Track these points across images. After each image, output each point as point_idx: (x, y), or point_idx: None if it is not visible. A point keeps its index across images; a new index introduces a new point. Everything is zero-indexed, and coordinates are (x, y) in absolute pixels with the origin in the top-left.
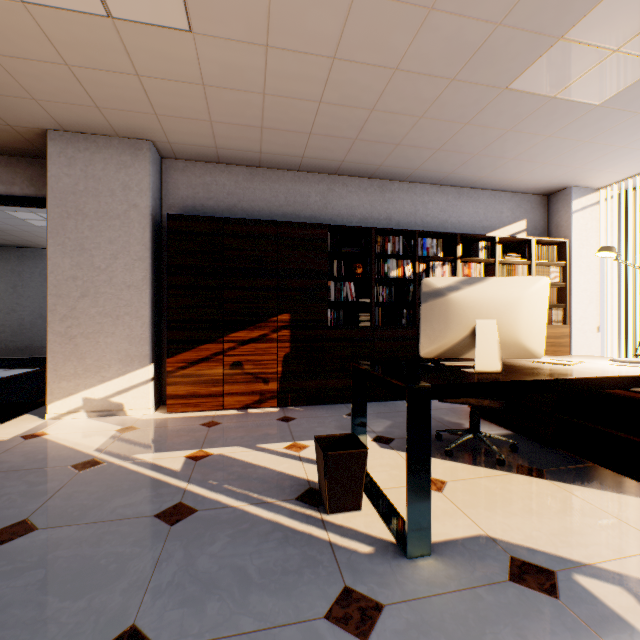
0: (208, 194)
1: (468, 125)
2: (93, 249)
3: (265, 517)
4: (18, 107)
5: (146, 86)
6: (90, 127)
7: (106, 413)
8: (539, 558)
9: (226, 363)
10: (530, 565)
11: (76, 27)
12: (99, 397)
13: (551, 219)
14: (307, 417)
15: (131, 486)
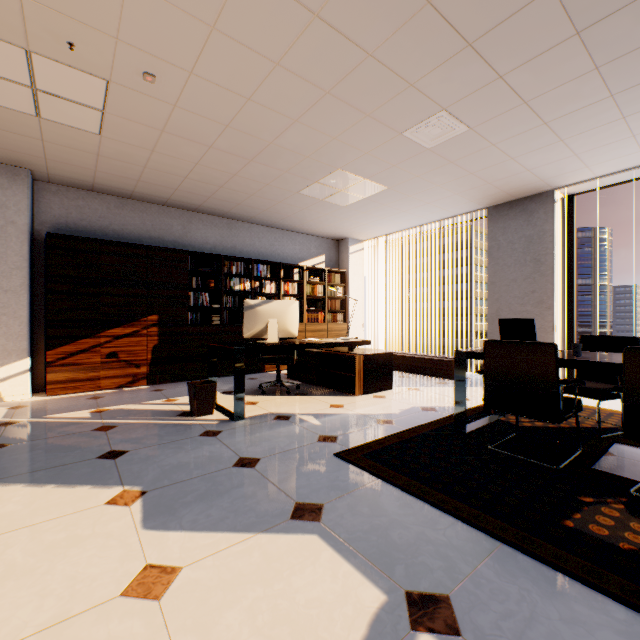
0: (81, 215)
1: (281, 203)
2: None
3: (162, 422)
4: None
5: (47, 145)
6: None
7: None
8: (288, 414)
9: (103, 353)
10: (283, 416)
11: (4, 113)
12: None
13: (340, 256)
14: (174, 388)
15: (61, 426)
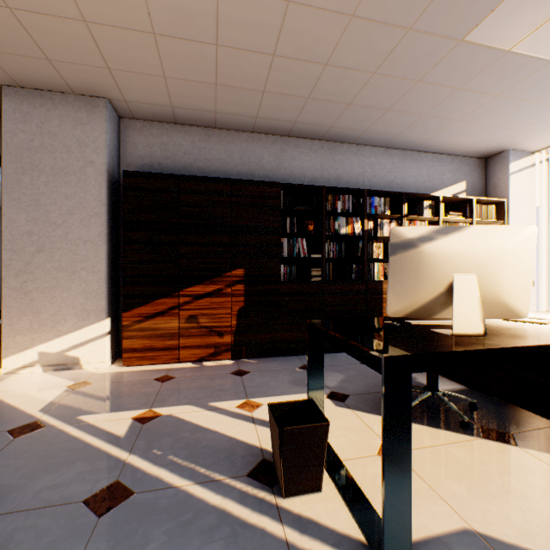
0: (165, 153)
1: (419, 83)
2: (49, 205)
3: (211, 503)
4: None
5: (95, 35)
6: (44, 83)
7: (62, 367)
8: None
9: (182, 317)
10: None
11: None
12: (55, 351)
13: (489, 181)
14: (261, 370)
15: (66, 458)
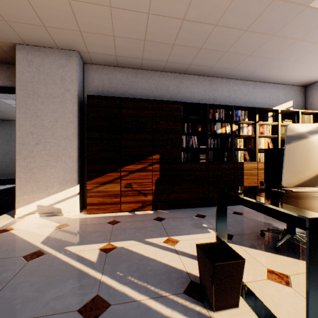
0: (111, 85)
1: (273, 36)
2: (43, 116)
3: (164, 314)
4: None
5: (74, 8)
6: (41, 41)
7: (51, 214)
8: None
9: (122, 184)
10: None
11: None
12: (47, 204)
13: (307, 100)
14: (172, 217)
15: (61, 277)
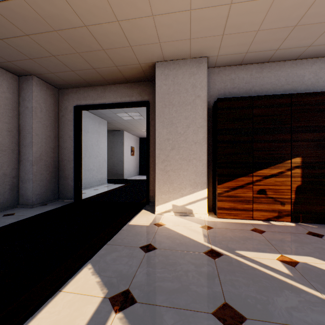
0: (232, 85)
1: None
2: (177, 123)
3: None
4: (149, 50)
5: (230, 12)
6: (178, 55)
7: (183, 214)
8: None
9: (254, 190)
10: None
11: None
12: (179, 205)
13: None
14: None
15: (270, 284)
